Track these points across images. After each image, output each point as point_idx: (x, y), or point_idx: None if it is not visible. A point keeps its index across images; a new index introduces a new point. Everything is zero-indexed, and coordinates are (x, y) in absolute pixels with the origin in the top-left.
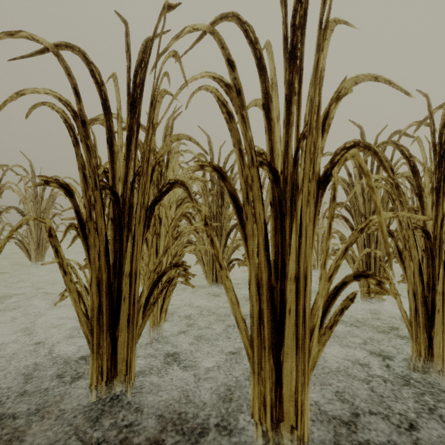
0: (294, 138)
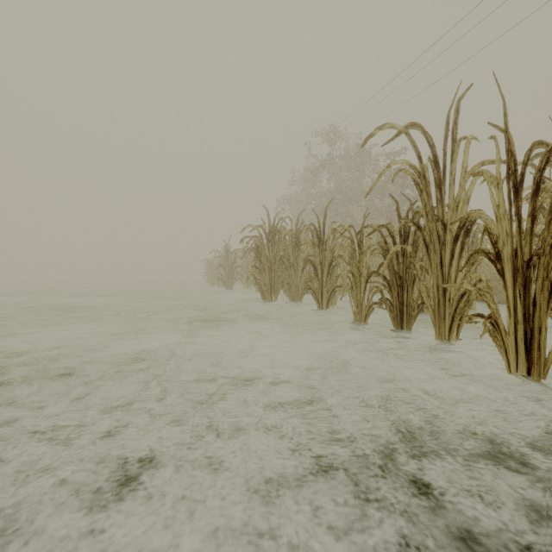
0: None
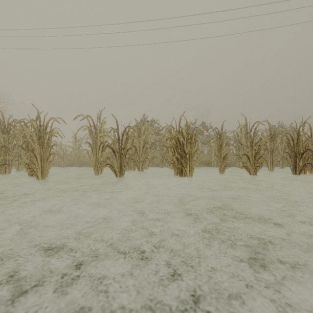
0: None
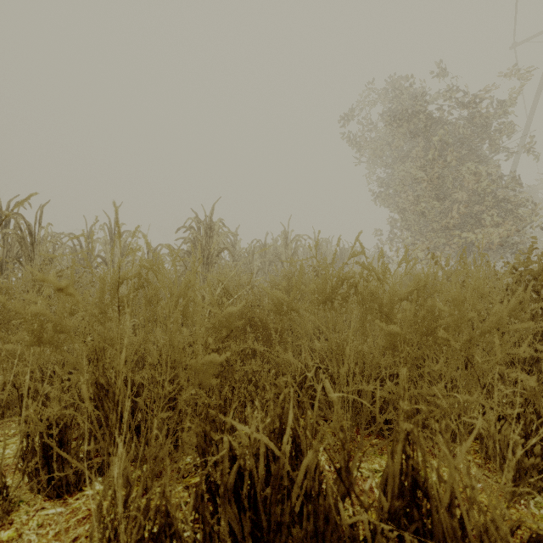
0: (6, 249)
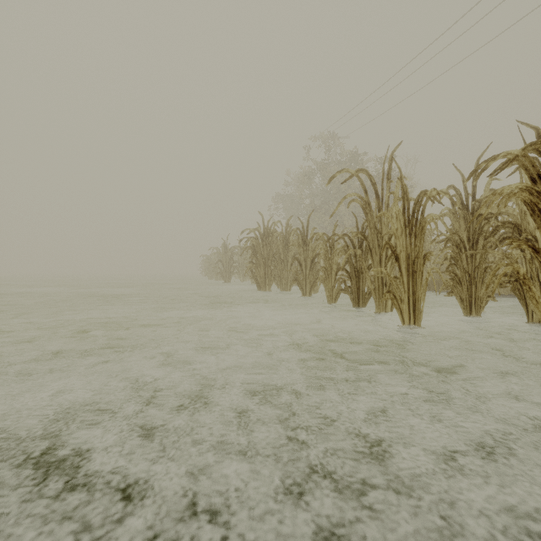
0: None
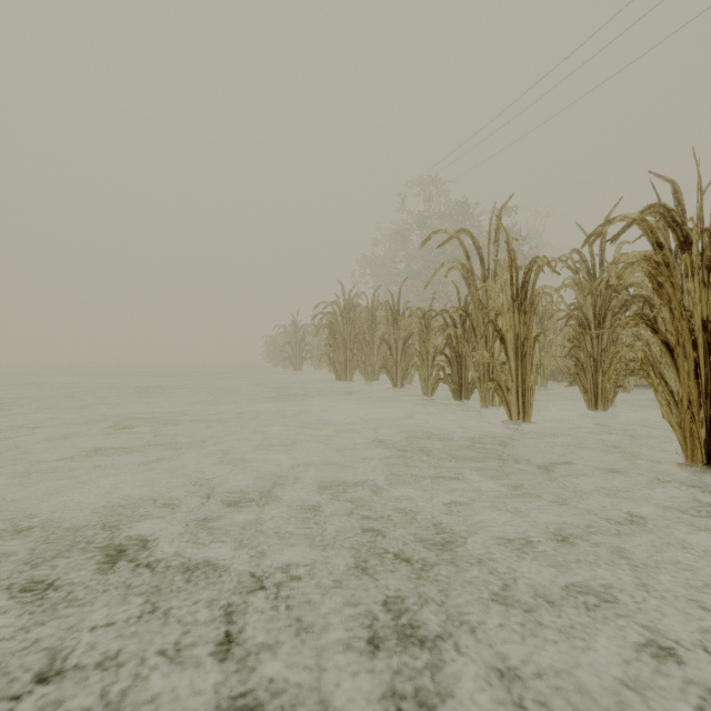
0: None
